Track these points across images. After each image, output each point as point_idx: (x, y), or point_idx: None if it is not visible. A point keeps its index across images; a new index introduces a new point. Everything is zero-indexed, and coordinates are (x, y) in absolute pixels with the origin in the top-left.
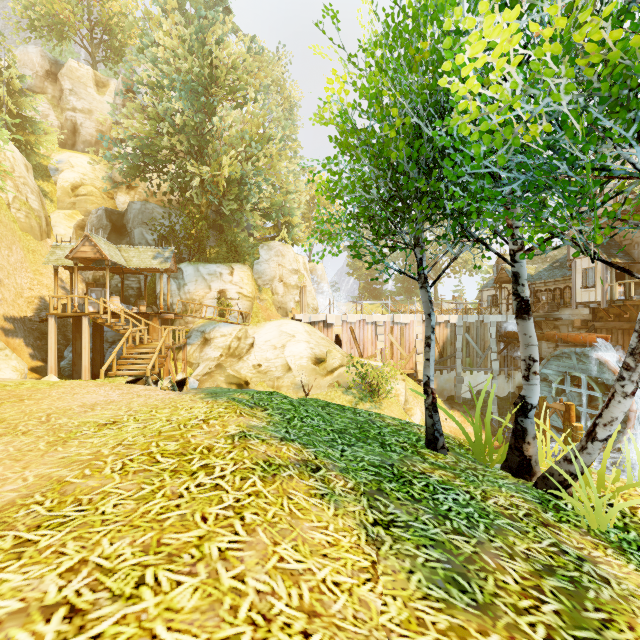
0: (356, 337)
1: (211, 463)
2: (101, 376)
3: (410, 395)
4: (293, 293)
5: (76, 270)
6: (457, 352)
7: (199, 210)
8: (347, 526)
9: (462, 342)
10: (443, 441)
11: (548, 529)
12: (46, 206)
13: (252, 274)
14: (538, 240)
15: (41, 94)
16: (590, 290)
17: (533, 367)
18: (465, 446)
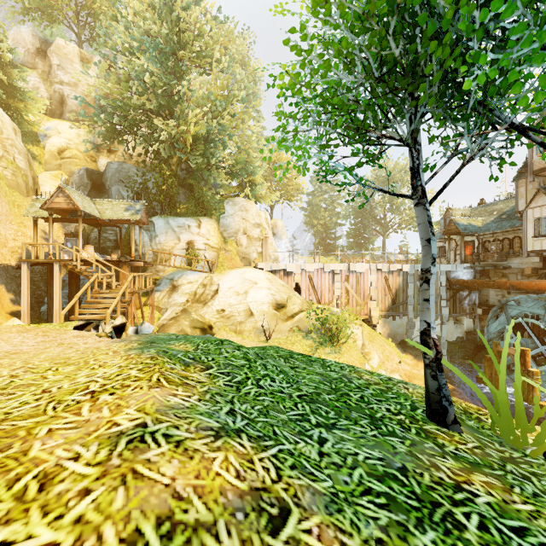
0: (314, 285)
1: (15, 541)
2: (60, 320)
3: (365, 339)
4: (256, 245)
5: (51, 220)
6: (409, 299)
7: (170, 169)
8: None
9: (413, 290)
10: (454, 412)
11: None
12: (35, 167)
13: (218, 227)
14: None
15: (32, 69)
16: (543, 239)
17: None
18: (472, 414)
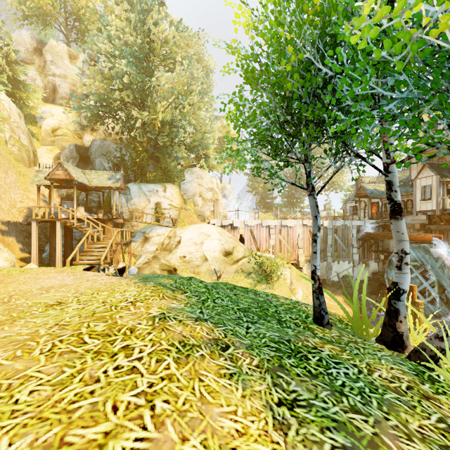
0: (254, 236)
1: (131, 344)
2: (67, 264)
3: (294, 278)
4: (209, 205)
5: (52, 188)
6: (328, 247)
7: (142, 145)
8: (254, 409)
9: (331, 240)
10: (328, 318)
11: (431, 402)
12: (34, 143)
13: (179, 191)
14: (414, 151)
15: (31, 64)
16: (427, 202)
17: (405, 259)
18: (344, 321)
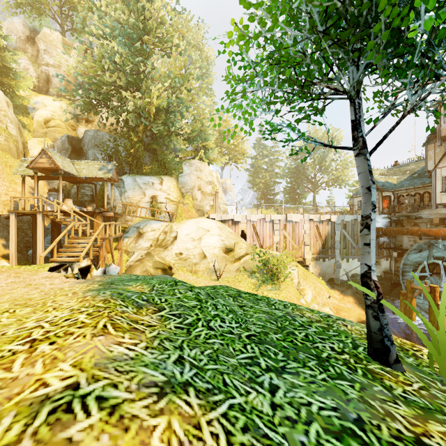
0: (257, 232)
1: None
2: (40, 262)
3: (300, 278)
4: (208, 199)
5: (36, 177)
6: (336, 244)
7: (137, 135)
8: None
9: (340, 236)
10: (396, 352)
11: None
12: (25, 135)
13: (177, 184)
14: None
15: (23, 53)
16: None
17: None
18: (408, 350)
